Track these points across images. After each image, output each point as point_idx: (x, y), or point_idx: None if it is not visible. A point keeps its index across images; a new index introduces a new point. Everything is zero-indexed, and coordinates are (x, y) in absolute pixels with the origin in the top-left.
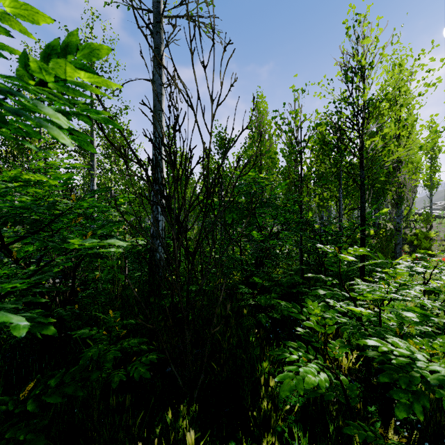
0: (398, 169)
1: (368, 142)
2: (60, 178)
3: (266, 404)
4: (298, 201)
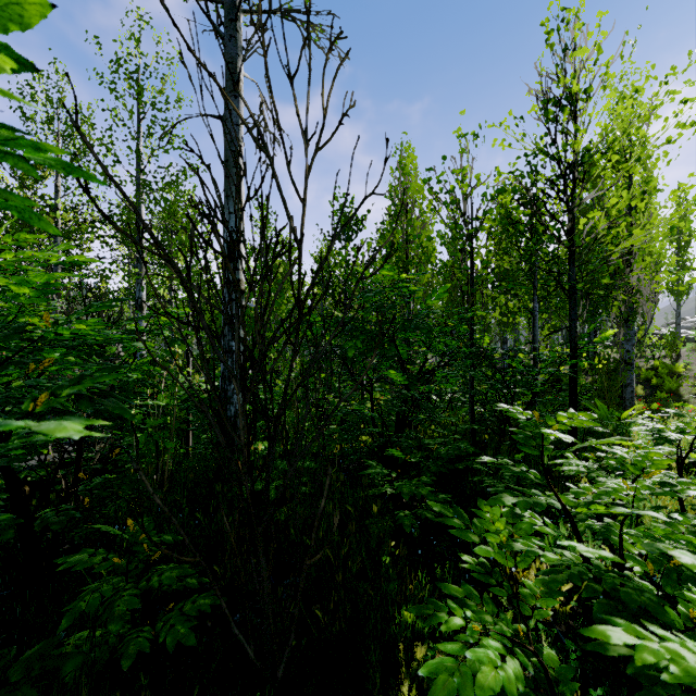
0: (627, 264)
1: (583, 221)
2: (31, 282)
3: (408, 689)
4: (467, 317)
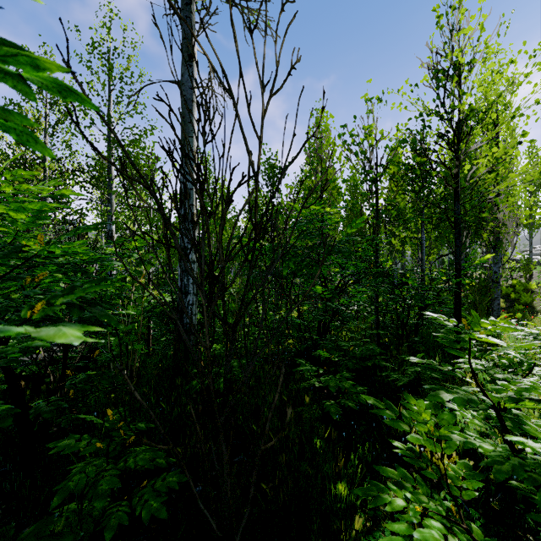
0: (495, 204)
1: (468, 167)
2: (27, 209)
3: None
4: (373, 244)
